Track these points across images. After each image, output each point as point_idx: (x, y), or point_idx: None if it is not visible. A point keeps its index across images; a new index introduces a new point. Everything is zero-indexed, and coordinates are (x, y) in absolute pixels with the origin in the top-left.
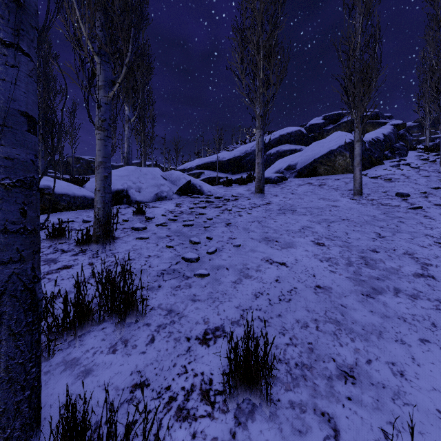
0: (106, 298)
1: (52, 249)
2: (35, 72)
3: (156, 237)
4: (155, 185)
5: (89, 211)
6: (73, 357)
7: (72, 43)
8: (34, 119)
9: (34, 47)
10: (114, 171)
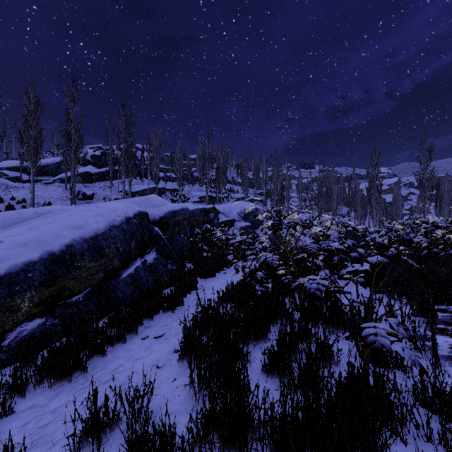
0: None
1: None
2: None
3: None
4: None
5: None
6: None
7: None
8: None
9: None
10: None
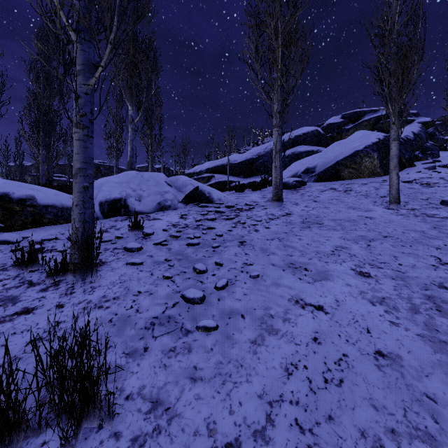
0: (52, 388)
1: (17, 281)
2: None
3: (151, 262)
4: (158, 193)
5: None
6: None
7: (41, 15)
8: None
9: None
10: (113, 177)
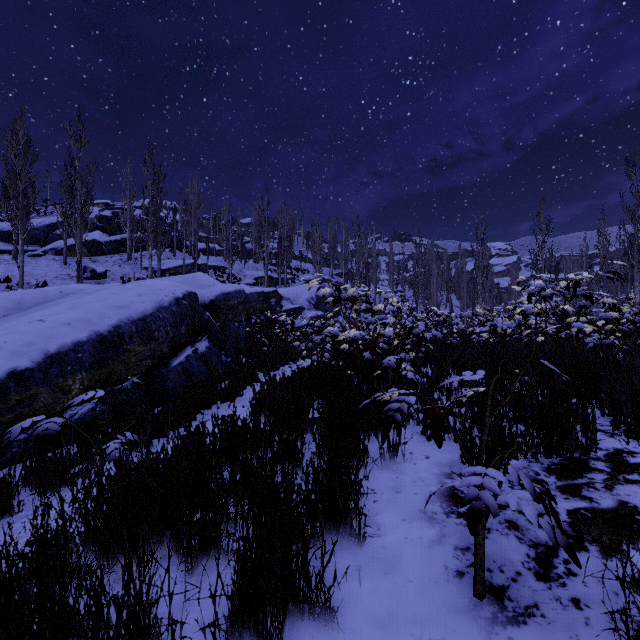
0: None
1: None
2: None
3: None
4: None
5: None
6: None
7: None
8: None
9: None
10: None
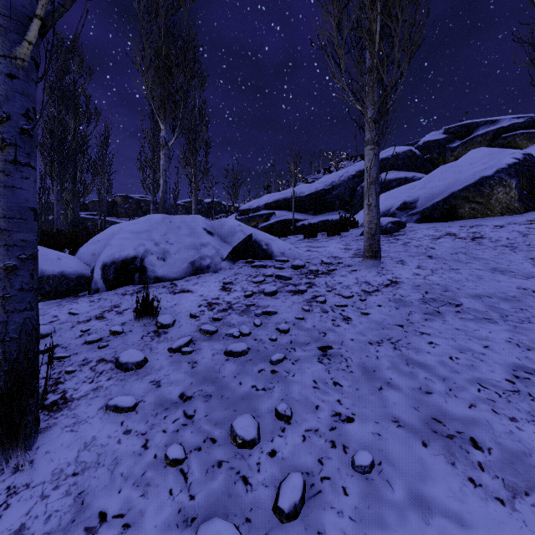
0: None
1: None
2: None
3: (154, 401)
4: (192, 246)
5: (66, 302)
6: None
7: None
8: None
9: None
10: (130, 223)
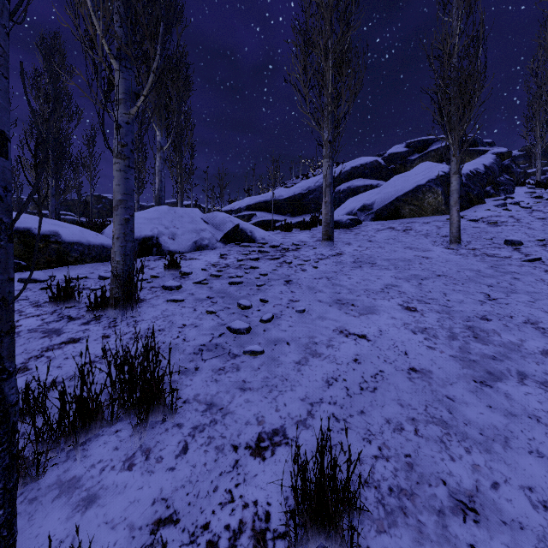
0: (121, 387)
1: (55, 316)
2: (4, 63)
3: (193, 299)
4: (193, 231)
5: (109, 264)
6: (72, 475)
7: (81, 42)
8: (1, 133)
9: (3, 24)
10: (142, 212)
